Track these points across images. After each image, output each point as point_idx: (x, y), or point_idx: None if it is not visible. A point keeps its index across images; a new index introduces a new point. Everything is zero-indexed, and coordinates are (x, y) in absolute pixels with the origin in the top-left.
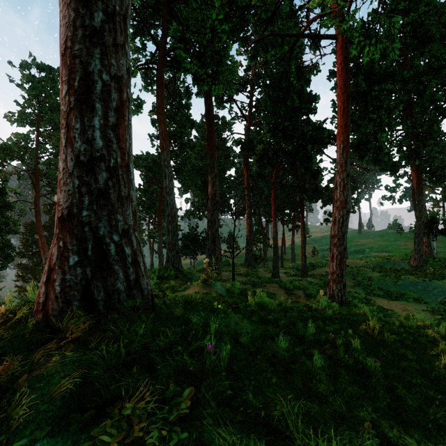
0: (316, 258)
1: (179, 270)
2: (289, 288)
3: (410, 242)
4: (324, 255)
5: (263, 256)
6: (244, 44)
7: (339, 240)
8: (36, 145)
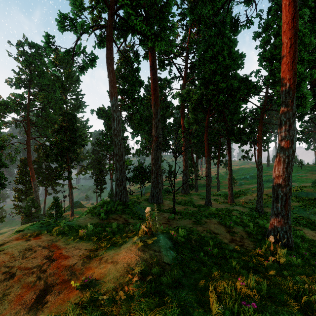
0: (235, 185)
1: (126, 203)
2: (229, 225)
3: (310, 174)
4: (241, 183)
5: (195, 184)
6: (181, 19)
7: (284, 181)
8: (28, 102)
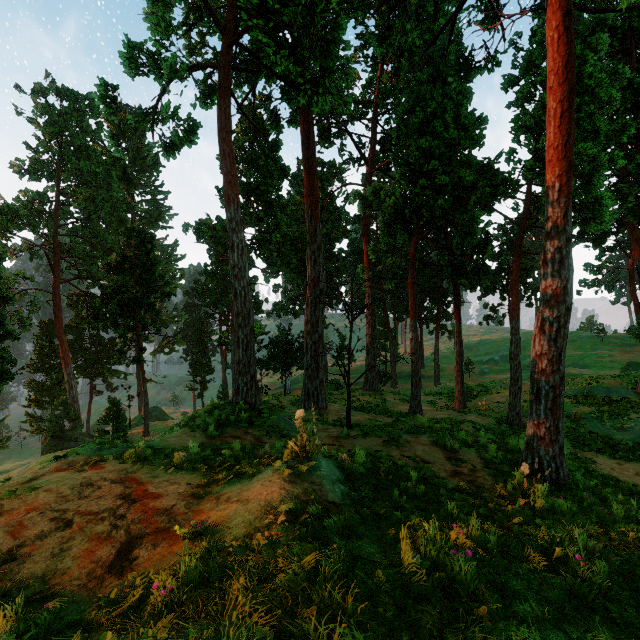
0: (470, 374)
1: (256, 408)
2: (451, 447)
3: (618, 352)
4: (483, 370)
5: (391, 372)
6: (364, 46)
7: (550, 363)
8: (55, 208)
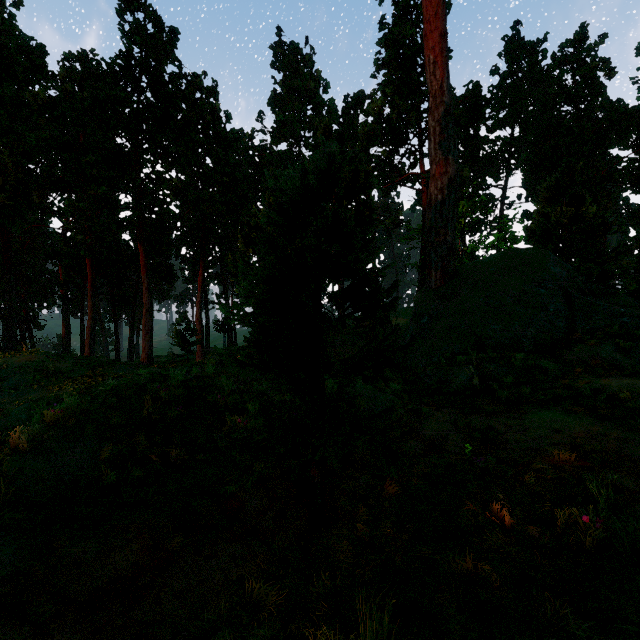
0: None
1: None
2: None
3: None
4: None
5: None
6: None
7: (89, 336)
8: None
